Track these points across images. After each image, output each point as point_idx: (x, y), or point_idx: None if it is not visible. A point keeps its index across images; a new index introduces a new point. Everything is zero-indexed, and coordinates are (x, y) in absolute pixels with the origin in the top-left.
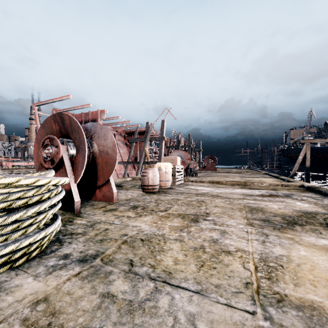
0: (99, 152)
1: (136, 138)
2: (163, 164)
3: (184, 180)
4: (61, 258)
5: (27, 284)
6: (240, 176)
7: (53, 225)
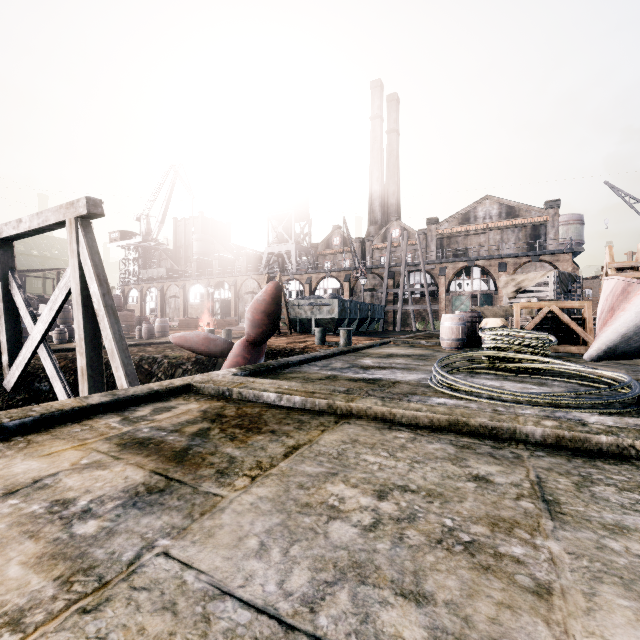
0: None
1: None
2: None
3: None
4: None
5: None
6: None
7: None
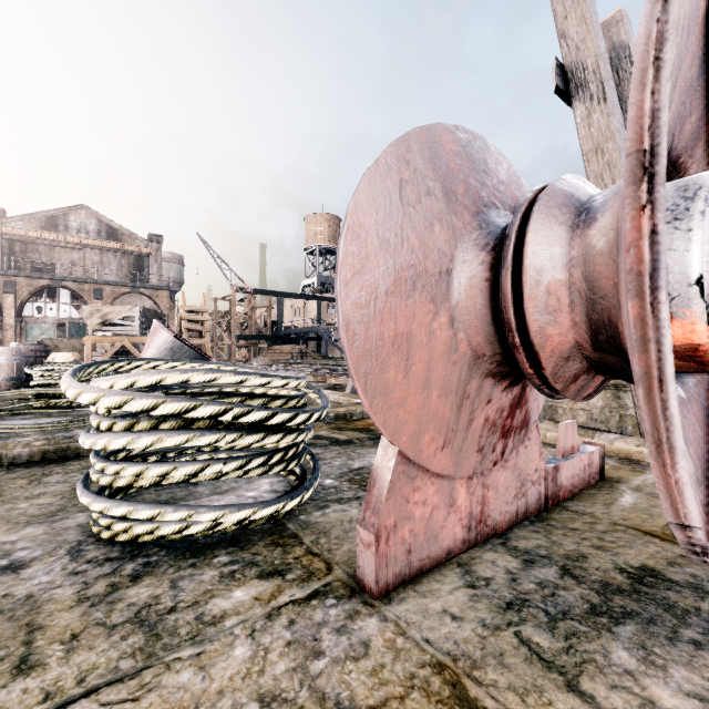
0: (618, 245)
1: None
2: None
3: None
4: (21, 562)
5: (2, 538)
6: None
7: (107, 500)
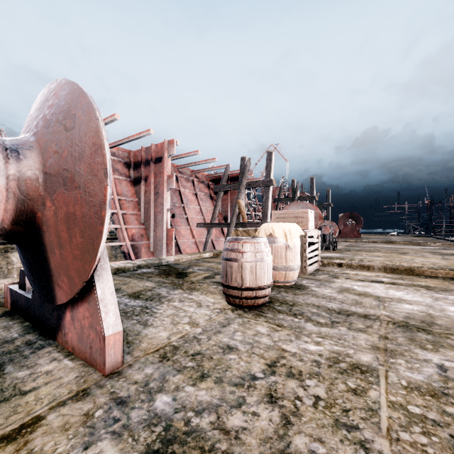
0: (45, 179)
1: (224, 185)
2: (279, 227)
3: (320, 262)
4: None
5: None
6: (429, 251)
7: None
